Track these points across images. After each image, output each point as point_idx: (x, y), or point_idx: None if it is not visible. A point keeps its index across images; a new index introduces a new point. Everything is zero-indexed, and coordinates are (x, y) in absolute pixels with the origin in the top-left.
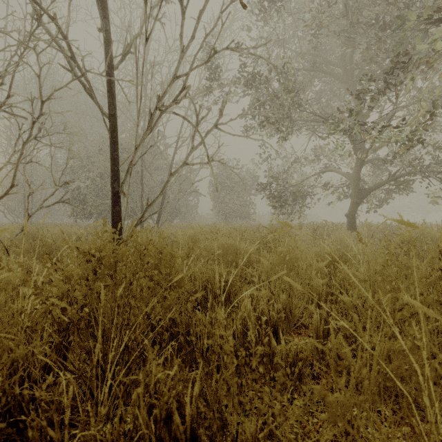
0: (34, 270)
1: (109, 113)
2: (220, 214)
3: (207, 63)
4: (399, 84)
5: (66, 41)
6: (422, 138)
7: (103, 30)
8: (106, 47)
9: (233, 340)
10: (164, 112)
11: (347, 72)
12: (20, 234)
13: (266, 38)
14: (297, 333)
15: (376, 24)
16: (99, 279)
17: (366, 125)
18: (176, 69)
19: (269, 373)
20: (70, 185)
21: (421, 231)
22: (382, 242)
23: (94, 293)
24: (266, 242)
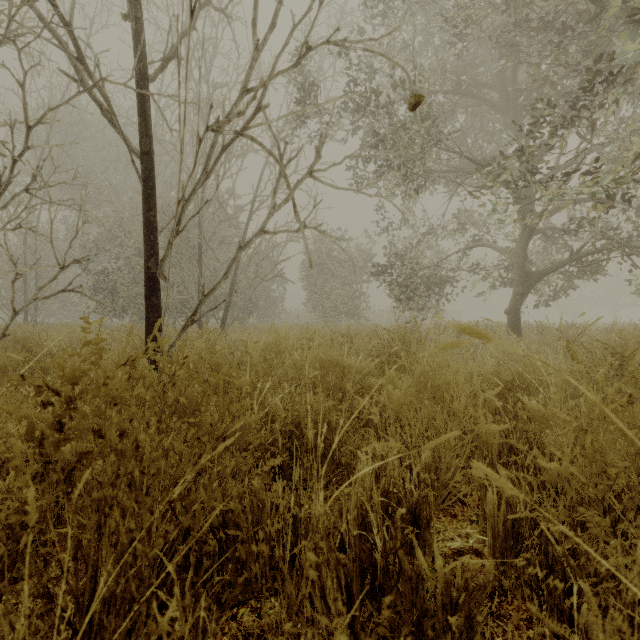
0: (5, 403)
1: (141, 150)
2: (317, 310)
3: (296, 66)
4: (593, 109)
5: (67, 29)
6: (627, 193)
7: (132, 17)
8: (136, 45)
9: (342, 555)
10: (220, 133)
11: (507, 98)
12: (6, 341)
13: (387, 45)
14: (449, 514)
15: (554, 21)
16: (70, 440)
17: (541, 173)
18: (246, 77)
19: (410, 613)
20: (94, 267)
21: (636, 336)
22: (609, 360)
23: (56, 470)
24: (390, 354)
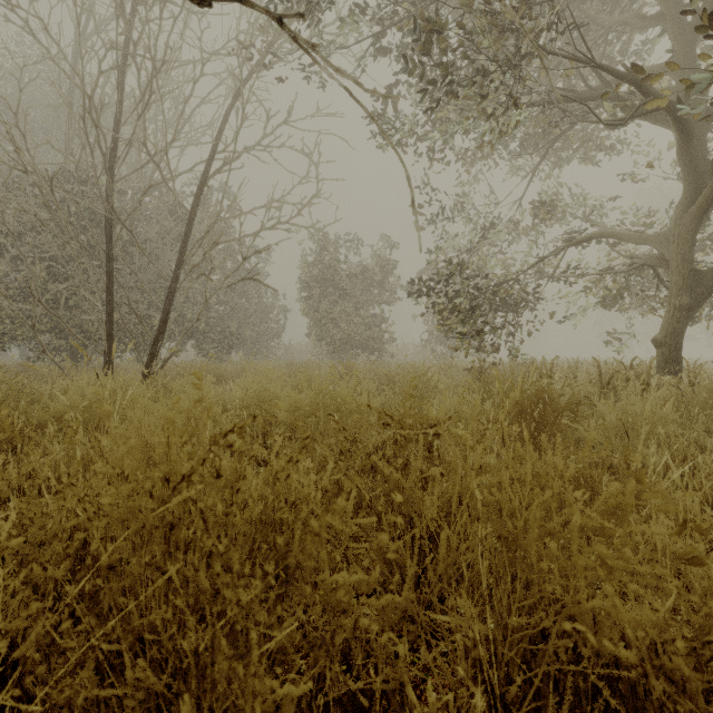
0: None
1: None
2: (323, 343)
3: None
4: None
5: None
6: None
7: None
8: None
9: None
10: None
11: None
12: None
13: None
14: None
15: None
16: None
17: None
18: None
19: None
20: None
21: None
22: None
23: None
24: None
